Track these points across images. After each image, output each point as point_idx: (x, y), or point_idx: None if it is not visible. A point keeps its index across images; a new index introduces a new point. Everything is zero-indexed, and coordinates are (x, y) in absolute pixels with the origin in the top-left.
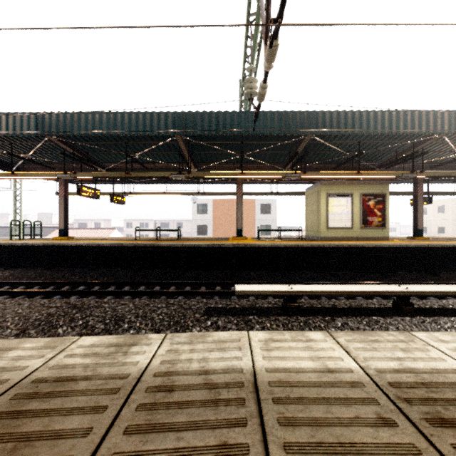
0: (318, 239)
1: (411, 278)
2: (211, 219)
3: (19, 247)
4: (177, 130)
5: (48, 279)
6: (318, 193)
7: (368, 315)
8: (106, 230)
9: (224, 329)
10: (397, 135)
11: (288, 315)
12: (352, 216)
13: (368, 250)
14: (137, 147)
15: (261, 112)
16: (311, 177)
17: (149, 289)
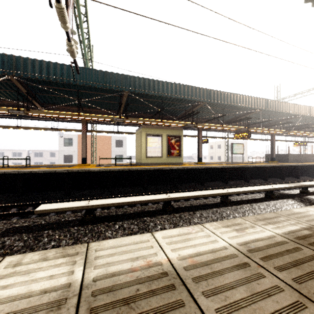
0: (141, 165)
1: (190, 188)
2: (76, 150)
3: None
4: None
5: None
6: (141, 133)
7: (142, 217)
8: None
9: (9, 247)
10: (183, 100)
11: (82, 225)
12: (161, 149)
13: (166, 171)
14: None
15: (88, 69)
16: (132, 122)
17: None
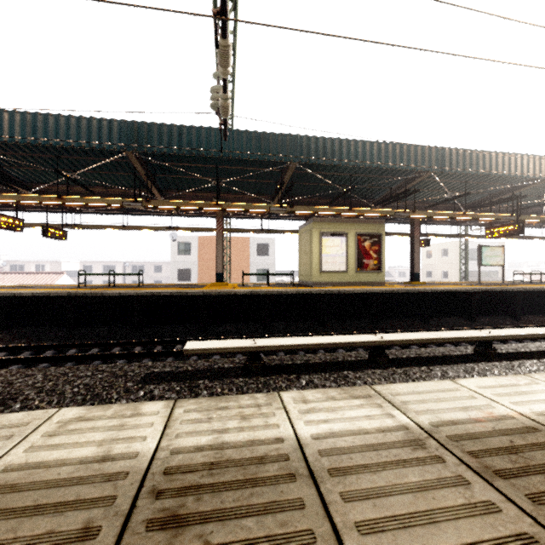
0: (310, 285)
1: (402, 326)
2: (196, 261)
3: None
4: (121, 144)
5: None
6: (310, 231)
7: (339, 370)
8: (50, 275)
9: (160, 399)
10: (389, 170)
11: (248, 376)
12: (347, 258)
13: (359, 296)
14: (75, 163)
15: (236, 131)
16: (299, 213)
17: (83, 353)
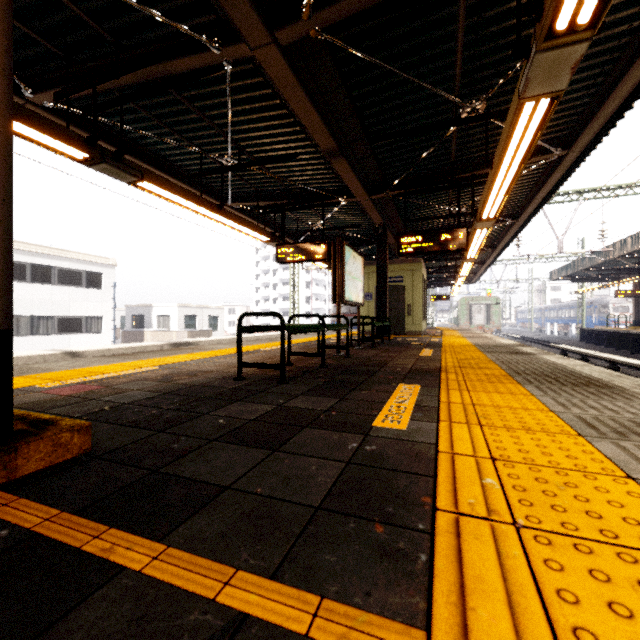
0: None
1: None
2: None
3: (588, 331)
4: (583, 267)
5: (584, 348)
6: None
7: None
8: None
9: None
10: None
11: None
12: None
13: None
14: (632, 259)
15: (634, 235)
16: None
17: None
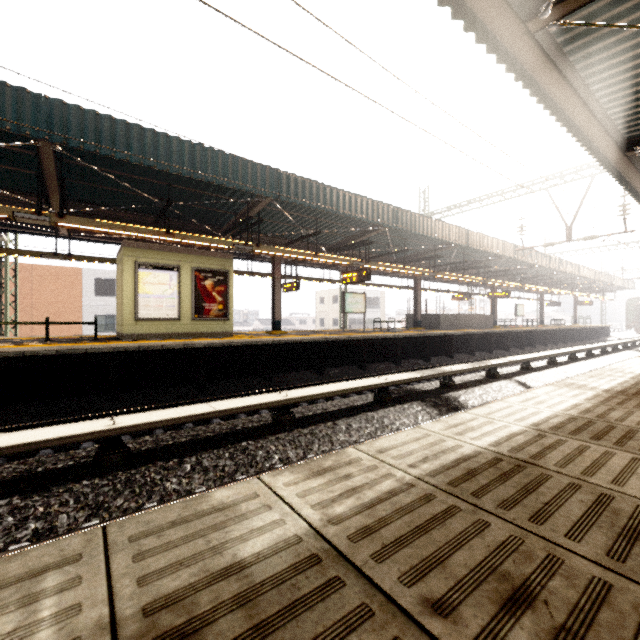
0: (122, 338)
1: (237, 389)
2: None
3: None
4: None
5: None
6: (122, 260)
7: None
8: None
9: None
10: (222, 188)
11: None
12: (179, 301)
13: (175, 353)
14: None
15: None
16: (82, 228)
17: None
